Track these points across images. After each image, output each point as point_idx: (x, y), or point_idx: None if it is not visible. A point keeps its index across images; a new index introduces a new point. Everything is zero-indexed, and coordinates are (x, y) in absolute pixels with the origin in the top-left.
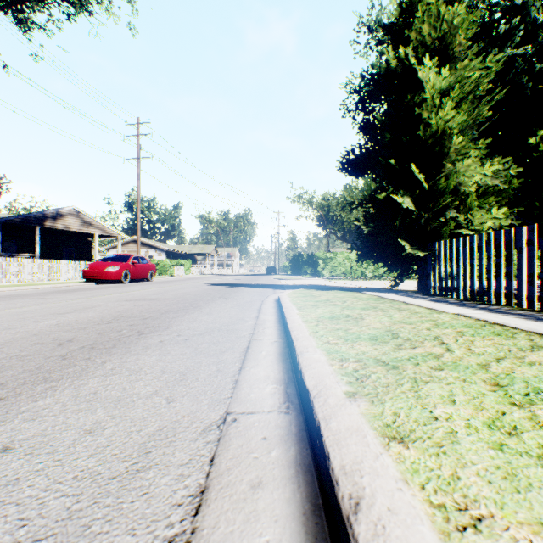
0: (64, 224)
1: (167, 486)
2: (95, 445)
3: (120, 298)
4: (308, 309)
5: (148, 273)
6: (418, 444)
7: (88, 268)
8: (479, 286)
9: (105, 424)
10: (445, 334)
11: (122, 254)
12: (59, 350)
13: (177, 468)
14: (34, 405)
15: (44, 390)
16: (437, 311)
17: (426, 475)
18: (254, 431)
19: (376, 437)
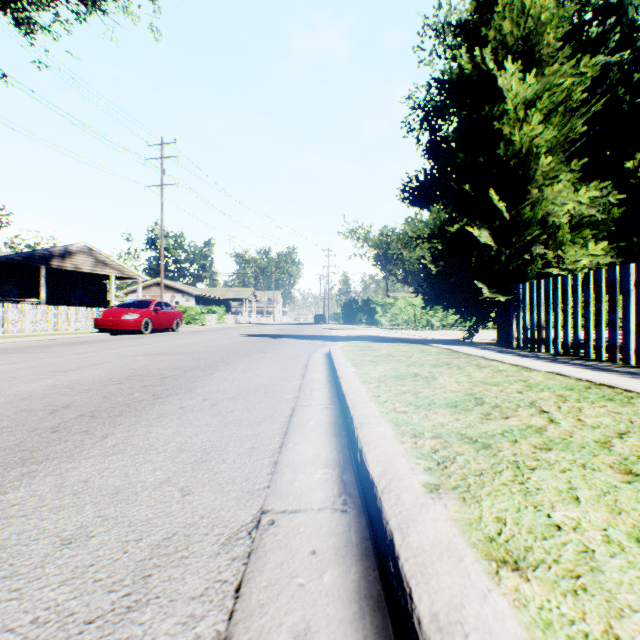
0: (73, 264)
1: (169, 637)
2: (73, 563)
3: (137, 352)
4: (366, 366)
5: (174, 322)
6: (542, 572)
7: (101, 316)
8: (574, 337)
9: (93, 530)
10: (543, 399)
11: (142, 300)
12: (50, 420)
13: (187, 604)
14: (0, 500)
15: (19, 477)
16: (526, 369)
17: (566, 633)
18: (298, 540)
19: (477, 560)
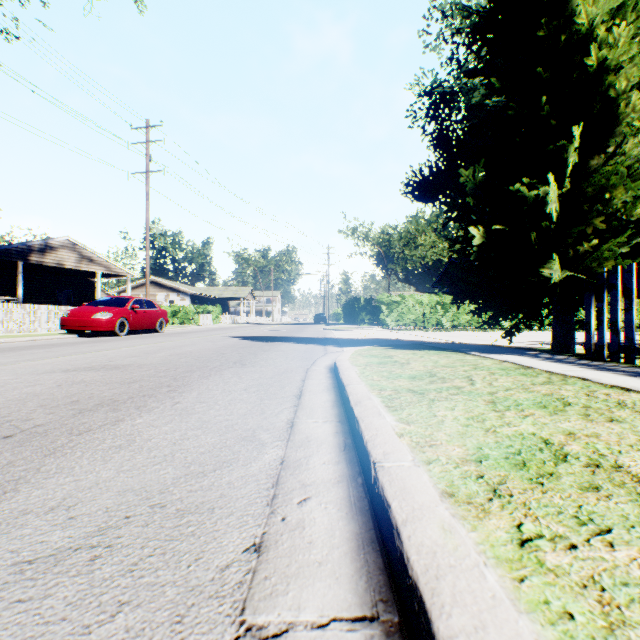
0: (55, 259)
1: None
2: None
3: (65, 364)
4: (413, 407)
5: (157, 322)
6: None
7: (68, 315)
8: None
9: None
10: None
11: (119, 297)
12: None
13: None
14: None
15: None
16: None
17: None
18: None
19: None
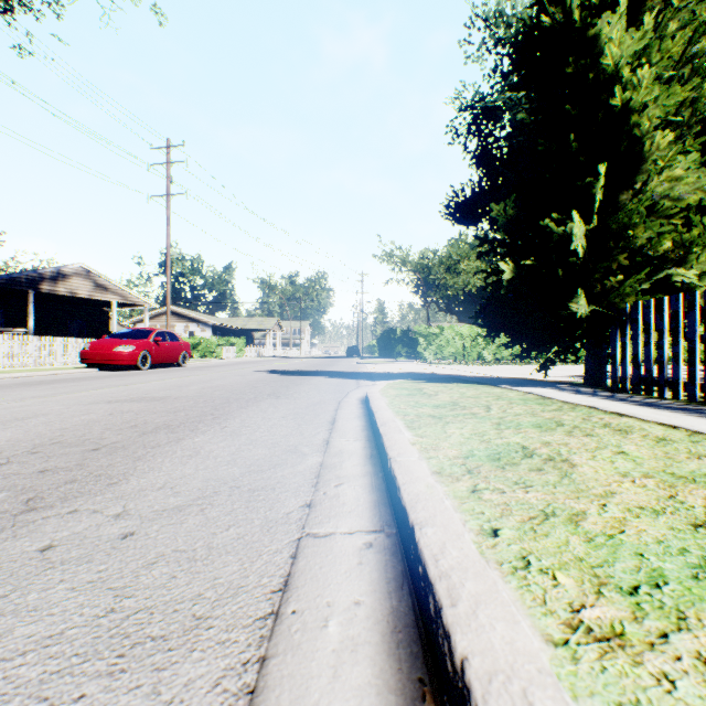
0: (68, 288)
1: None
2: None
3: (104, 396)
4: (429, 427)
5: (180, 355)
6: None
7: (89, 348)
8: None
9: None
10: None
11: (141, 329)
12: None
13: None
14: None
15: None
16: (701, 435)
17: None
18: None
19: None
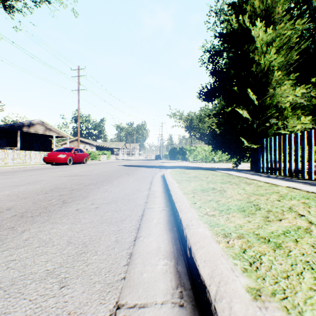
0: (34, 129)
1: None
2: None
3: (62, 174)
4: (184, 183)
5: (84, 159)
6: None
7: (47, 156)
8: (296, 167)
9: None
10: (295, 205)
11: (68, 147)
12: None
13: None
14: None
15: None
16: (274, 185)
17: None
18: None
19: None
